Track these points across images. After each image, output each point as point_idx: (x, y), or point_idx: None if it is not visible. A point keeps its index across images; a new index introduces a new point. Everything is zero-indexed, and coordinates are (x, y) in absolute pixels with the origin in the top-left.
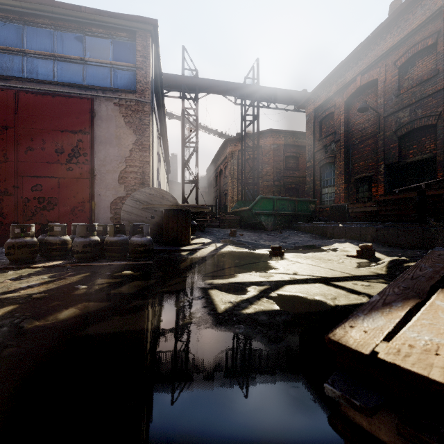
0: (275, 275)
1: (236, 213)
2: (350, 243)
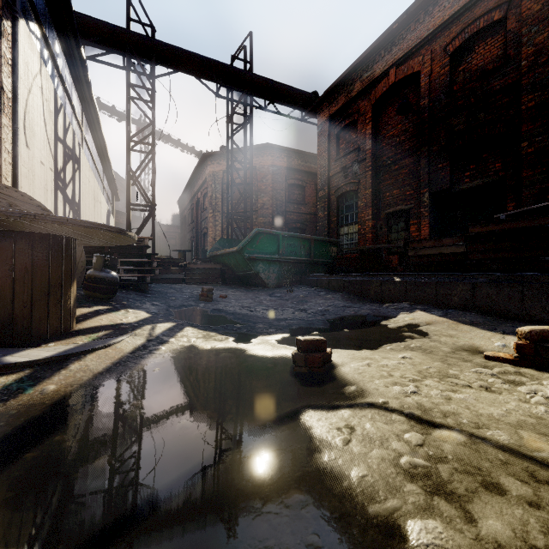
0: None
1: (217, 258)
2: (427, 313)
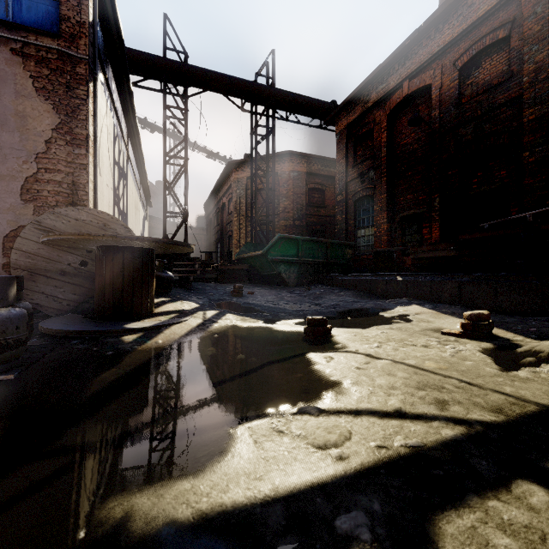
0: (353, 428)
1: (244, 260)
2: (420, 306)
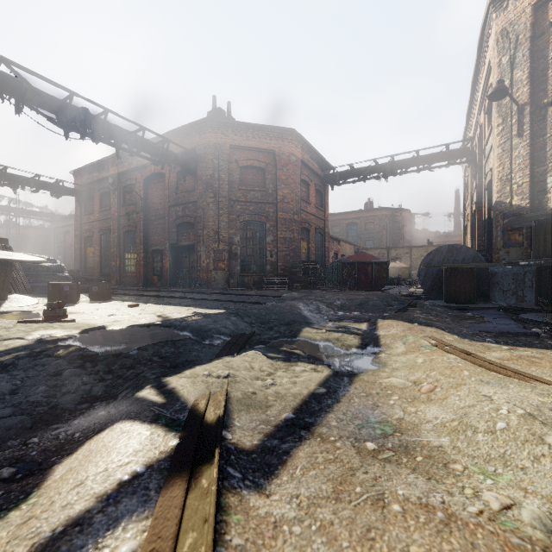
0: None
1: None
2: None
